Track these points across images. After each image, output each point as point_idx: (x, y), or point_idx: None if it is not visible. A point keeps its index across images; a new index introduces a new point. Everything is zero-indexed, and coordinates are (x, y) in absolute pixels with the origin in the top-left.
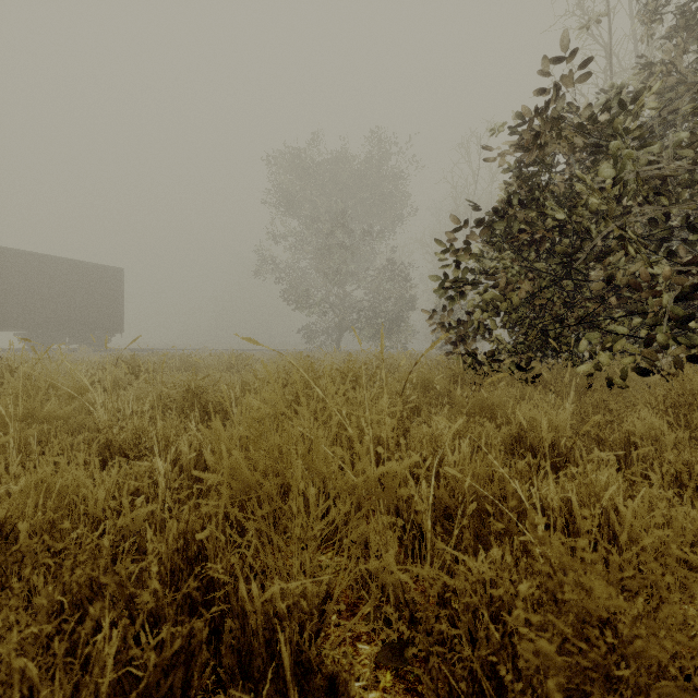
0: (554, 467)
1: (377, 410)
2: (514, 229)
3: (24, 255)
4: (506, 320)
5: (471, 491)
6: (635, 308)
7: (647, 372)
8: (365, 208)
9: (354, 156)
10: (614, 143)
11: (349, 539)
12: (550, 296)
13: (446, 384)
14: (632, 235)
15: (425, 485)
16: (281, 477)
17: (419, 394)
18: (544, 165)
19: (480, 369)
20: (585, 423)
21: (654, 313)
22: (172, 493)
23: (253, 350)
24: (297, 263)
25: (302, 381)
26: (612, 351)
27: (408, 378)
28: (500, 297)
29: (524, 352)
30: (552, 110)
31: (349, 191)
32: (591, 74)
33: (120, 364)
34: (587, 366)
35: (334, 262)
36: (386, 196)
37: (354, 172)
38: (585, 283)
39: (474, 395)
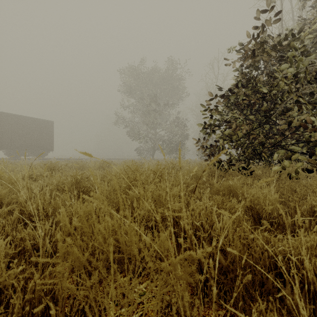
0: (269, 223)
1: (173, 193)
2: (240, 99)
3: (6, 115)
4: (235, 144)
5: (238, 255)
6: (299, 138)
7: (310, 170)
8: (165, 93)
9: (160, 69)
10: (294, 52)
11: (156, 309)
12: (257, 132)
13: (207, 176)
14: (302, 100)
15: (204, 244)
16: (106, 253)
17: (193, 182)
18: (255, 67)
19: (221, 168)
20: (281, 197)
21: (315, 140)
22: (53, 244)
23: (114, 159)
24: (134, 119)
25: (132, 176)
26: (291, 160)
27: (187, 174)
28: (232, 133)
29: (243, 160)
30: (260, 38)
31: (158, 85)
32: (280, 19)
33: (44, 166)
34: (278, 167)
35: (151, 118)
36: (175, 88)
37: (160, 77)
38: (273, 126)
39: (224, 183)
